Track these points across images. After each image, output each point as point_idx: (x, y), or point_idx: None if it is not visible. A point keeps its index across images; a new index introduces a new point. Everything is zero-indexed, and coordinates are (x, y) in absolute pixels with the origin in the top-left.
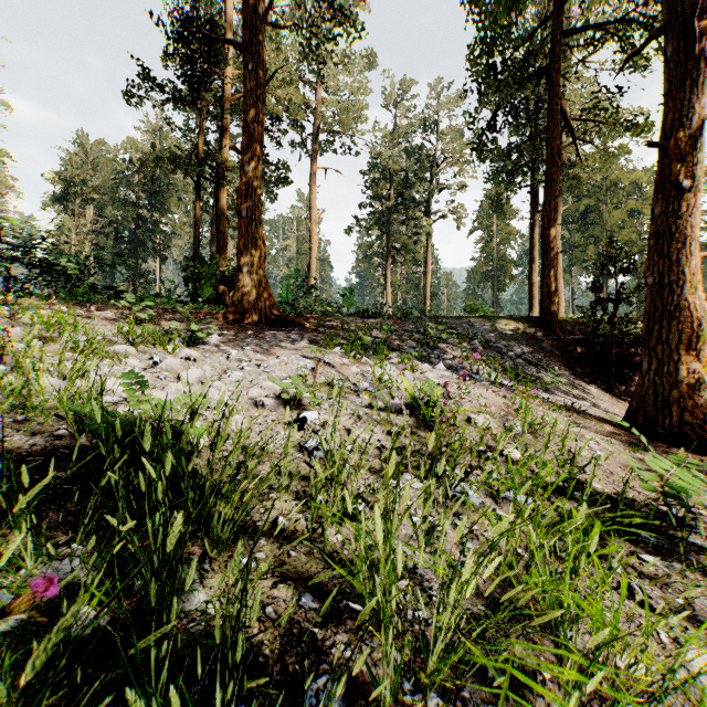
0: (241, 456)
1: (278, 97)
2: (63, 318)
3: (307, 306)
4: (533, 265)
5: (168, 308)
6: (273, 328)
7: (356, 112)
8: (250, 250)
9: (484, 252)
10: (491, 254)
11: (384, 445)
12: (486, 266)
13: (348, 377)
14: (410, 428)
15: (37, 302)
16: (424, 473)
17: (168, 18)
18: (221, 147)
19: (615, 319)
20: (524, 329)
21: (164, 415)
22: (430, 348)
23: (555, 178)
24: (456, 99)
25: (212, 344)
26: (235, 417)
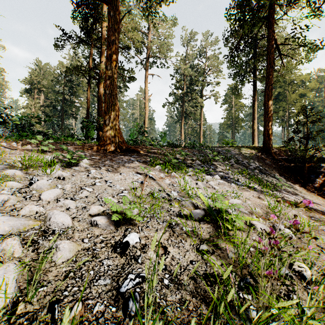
0: None
1: (128, 36)
2: None
3: (142, 141)
4: (254, 120)
5: (68, 143)
6: (122, 154)
7: (167, 47)
8: (110, 111)
9: (228, 115)
10: (231, 116)
11: (197, 271)
12: (229, 121)
13: (164, 187)
14: (211, 237)
15: None
16: None
17: None
18: (100, 62)
19: (308, 148)
20: (255, 153)
21: None
22: (208, 164)
23: (271, 74)
24: (215, 41)
25: (81, 165)
26: (63, 246)
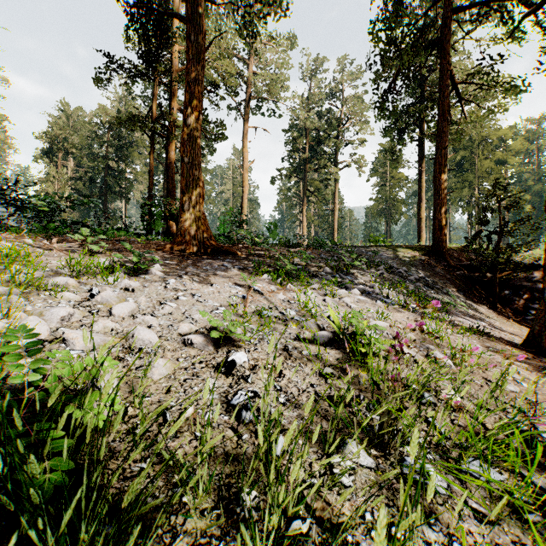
0: (155, 425)
1: (216, 68)
2: (19, 251)
3: (240, 237)
4: (421, 204)
5: (124, 240)
6: (210, 257)
7: (279, 82)
8: (191, 190)
9: (380, 194)
10: (385, 195)
11: (319, 393)
12: (381, 205)
13: (276, 304)
14: (340, 363)
15: (8, 235)
16: (370, 438)
17: (127, 4)
18: (170, 109)
19: (500, 249)
20: (419, 256)
21: (49, 388)
22: (343, 274)
23: (445, 131)
24: (358, 73)
25: (153, 273)
26: (158, 362)
